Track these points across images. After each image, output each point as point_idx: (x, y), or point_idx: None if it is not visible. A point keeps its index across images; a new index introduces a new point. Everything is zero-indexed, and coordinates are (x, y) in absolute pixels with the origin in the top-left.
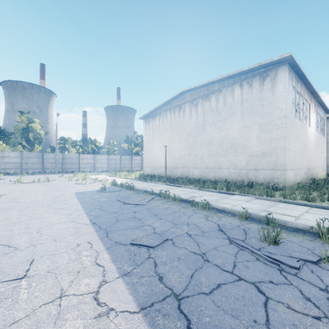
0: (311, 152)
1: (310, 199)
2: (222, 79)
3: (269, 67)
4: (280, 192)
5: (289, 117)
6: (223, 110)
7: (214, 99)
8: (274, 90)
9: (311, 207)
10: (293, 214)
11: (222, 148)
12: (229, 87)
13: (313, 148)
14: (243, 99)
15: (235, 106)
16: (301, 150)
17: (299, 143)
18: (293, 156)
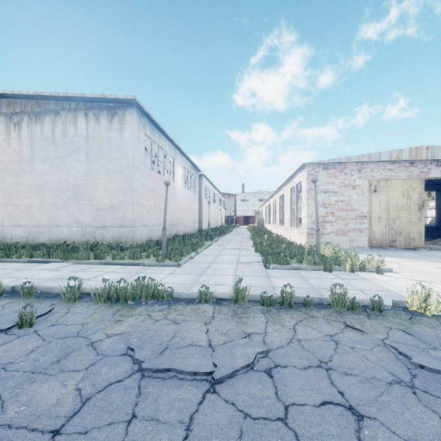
0: (177, 208)
1: (135, 257)
2: (59, 98)
3: (118, 104)
4: (114, 252)
5: (139, 168)
6: (63, 143)
7: (48, 123)
8: (122, 133)
9: (126, 265)
10: (88, 277)
11: (61, 197)
12: (70, 112)
13: (179, 204)
14: (89, 135)
15: (78, 141)
16: (160, 206)
17: (157, 198)
18: (146, 211)
